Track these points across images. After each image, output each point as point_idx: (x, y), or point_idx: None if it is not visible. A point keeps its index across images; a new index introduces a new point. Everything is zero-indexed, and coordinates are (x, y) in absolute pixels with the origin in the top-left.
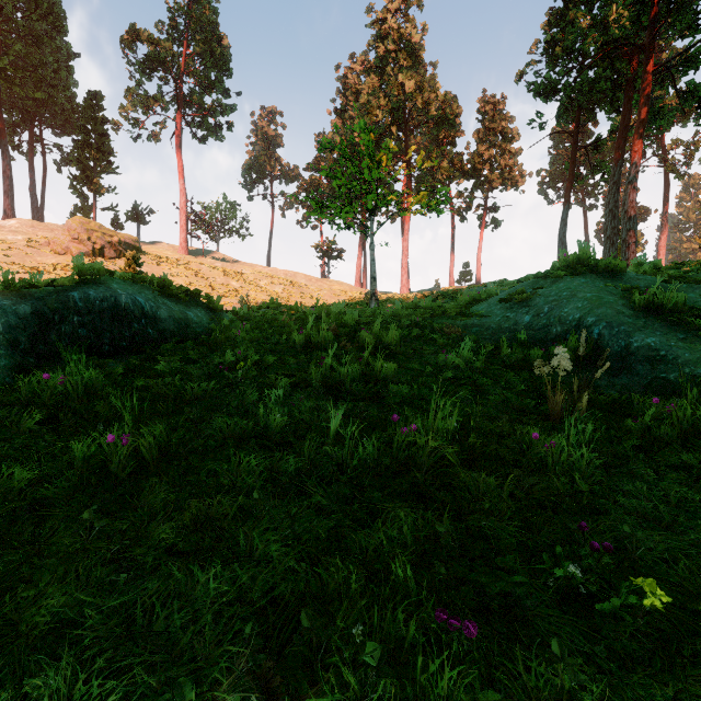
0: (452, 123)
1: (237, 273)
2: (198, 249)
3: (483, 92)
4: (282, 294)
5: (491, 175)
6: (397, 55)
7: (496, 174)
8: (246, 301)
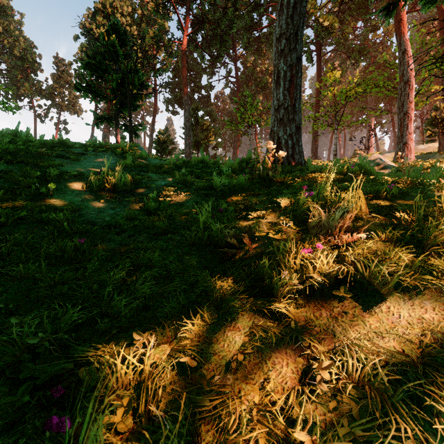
0: (33, 63)
1: None
2: None
3: (57, 54)
4: None
5: (62, 103)
6: None
7: (65, 104)
8: None
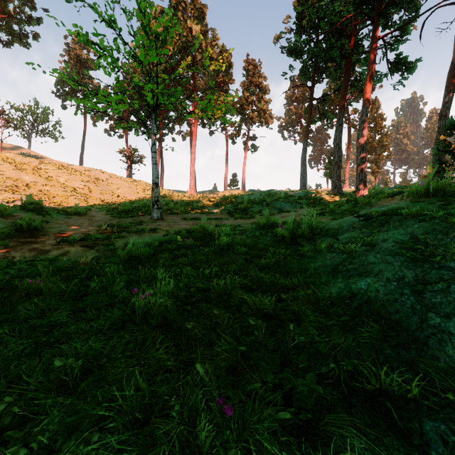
0: (228, 70)
1: (34, 168)
2: (3, 143)
3: (247, 56)
4: (81, 190)
5: (252, 114)
6: (186, 6)
7: (256, 114)
8: (35, 196)
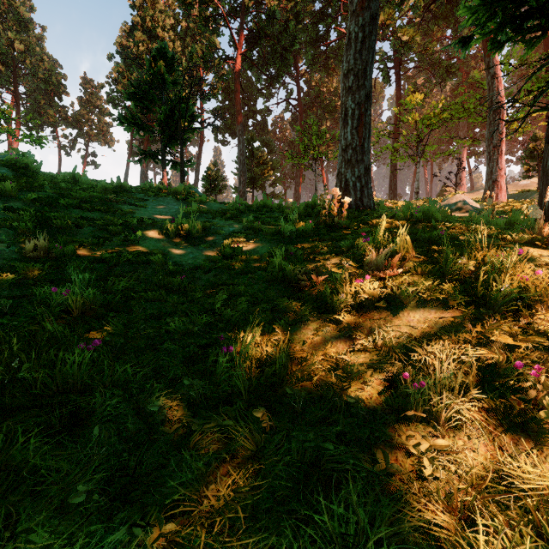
0: (58, 86)
1: None
2: None
3: (85, 74)
4: None
5: (90, 132)
6: (6, 14)
7: (94, 133)
8: None
